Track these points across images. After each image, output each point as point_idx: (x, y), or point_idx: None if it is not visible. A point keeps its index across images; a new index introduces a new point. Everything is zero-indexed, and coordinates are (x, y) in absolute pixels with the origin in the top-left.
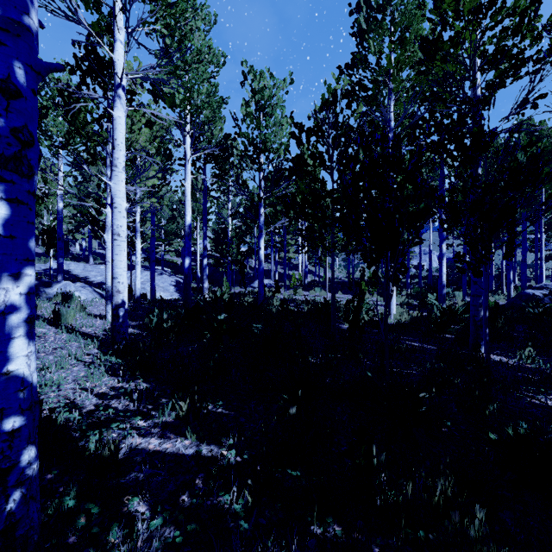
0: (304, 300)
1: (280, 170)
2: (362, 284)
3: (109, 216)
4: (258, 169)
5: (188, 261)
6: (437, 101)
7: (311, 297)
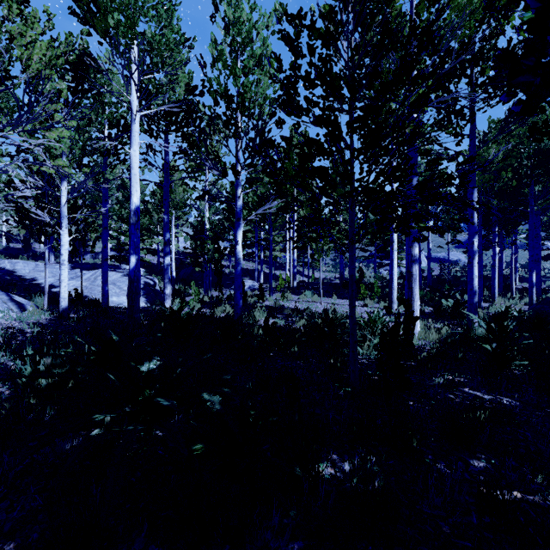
0: (295, 310)
1: (264, 132)
2: (361, 287)
3: None
4: (234, 134)
5: (134, 260)
6: (514, 5)
7: (302, 304)
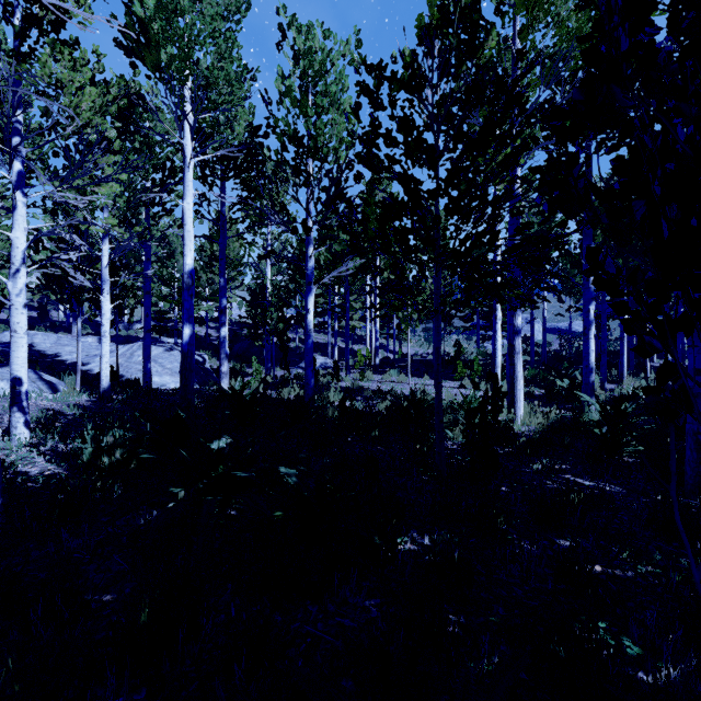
0: (377, 391)
1: (340, 182)
2: (458, 364)
3: (18, 246)
4: (304, 183)
5: (188, 331)
6: None
7: (386, 385)
